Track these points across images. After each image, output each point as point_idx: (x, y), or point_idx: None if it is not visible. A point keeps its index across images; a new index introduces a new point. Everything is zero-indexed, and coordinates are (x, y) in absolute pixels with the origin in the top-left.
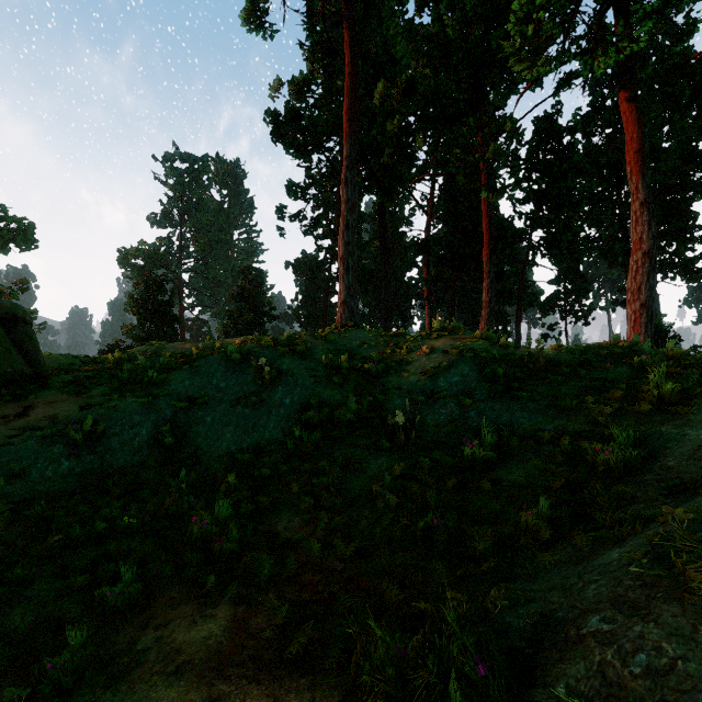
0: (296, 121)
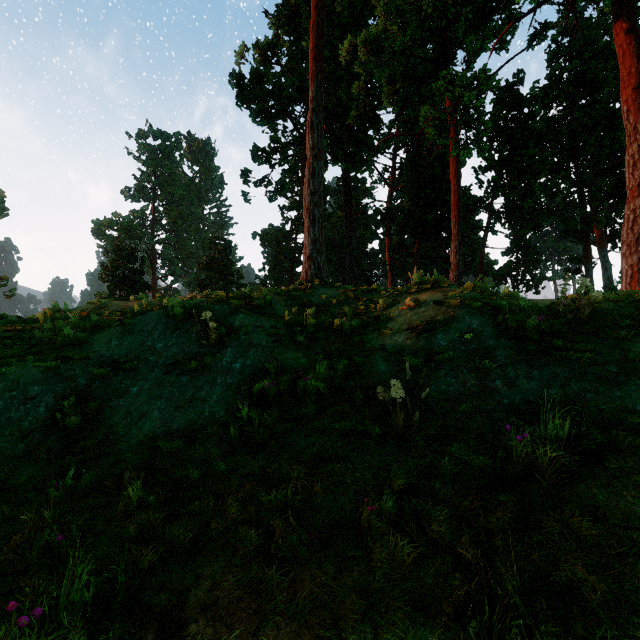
0: (261, 84)
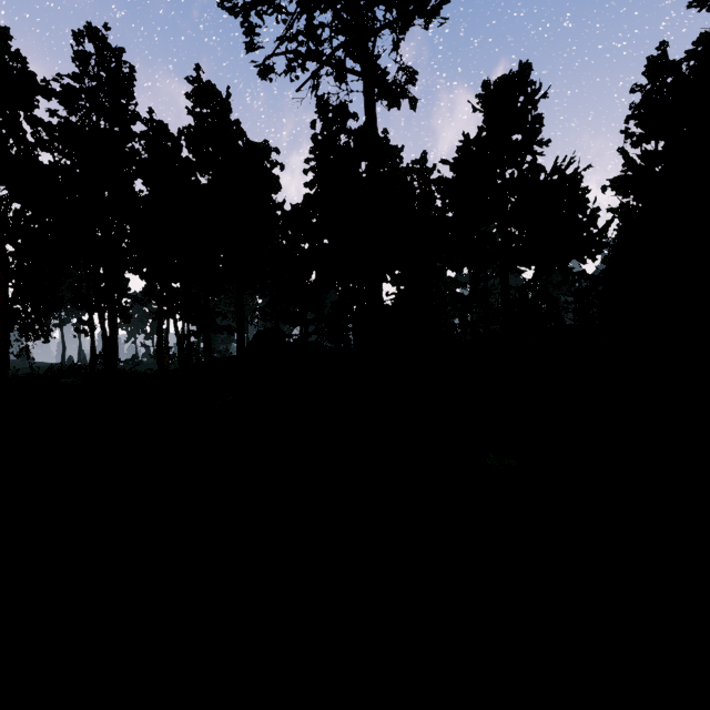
0: None
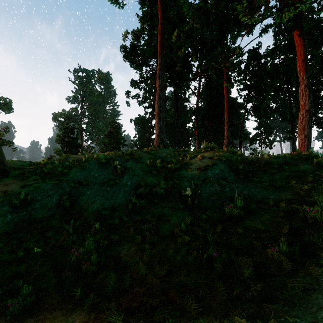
0: (135, 50)
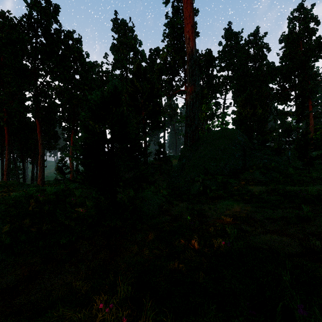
0: None
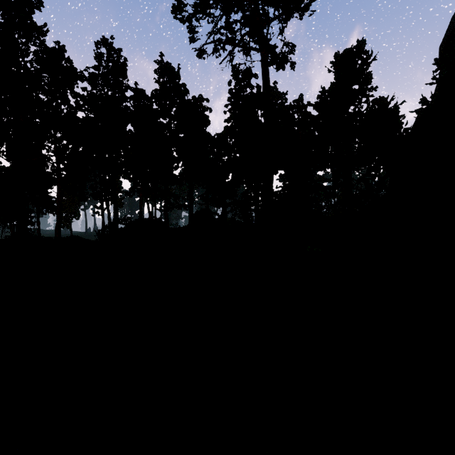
0: None
